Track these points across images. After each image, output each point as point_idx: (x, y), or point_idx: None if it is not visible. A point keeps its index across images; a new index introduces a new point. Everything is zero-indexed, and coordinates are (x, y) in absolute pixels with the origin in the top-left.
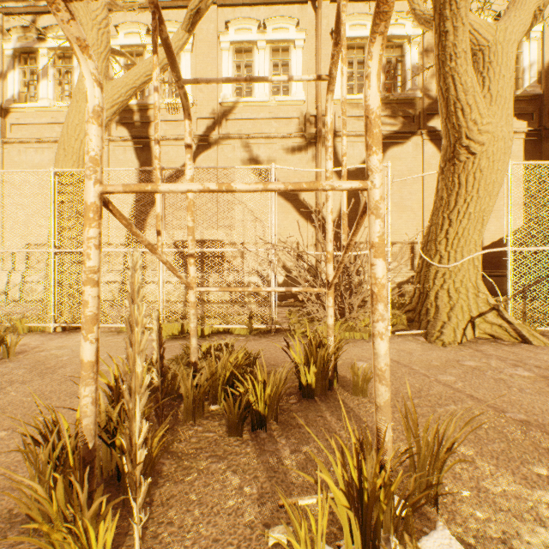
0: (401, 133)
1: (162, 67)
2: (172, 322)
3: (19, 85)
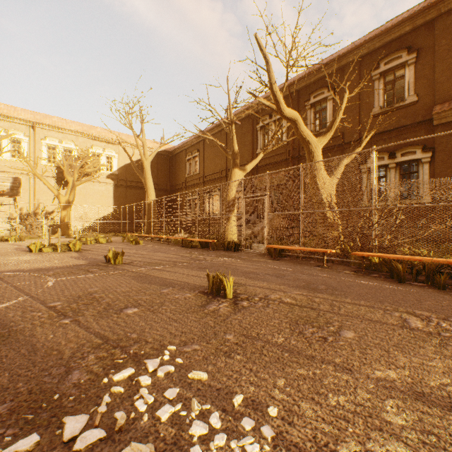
0: None
1: None
2: None
3: None
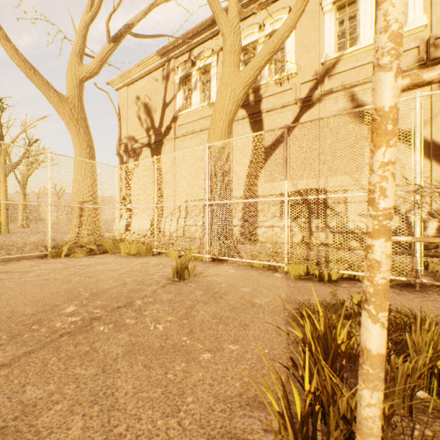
0: None
1: (282, 41)
2: (298, 264)
3: (182, 100)
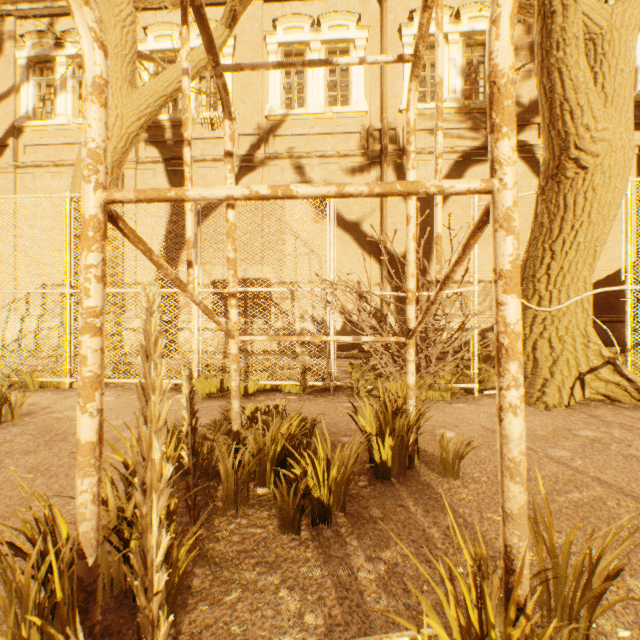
0: (485, 149)
1: (198, 71)
2: (210, 378)
3: (34, 100)
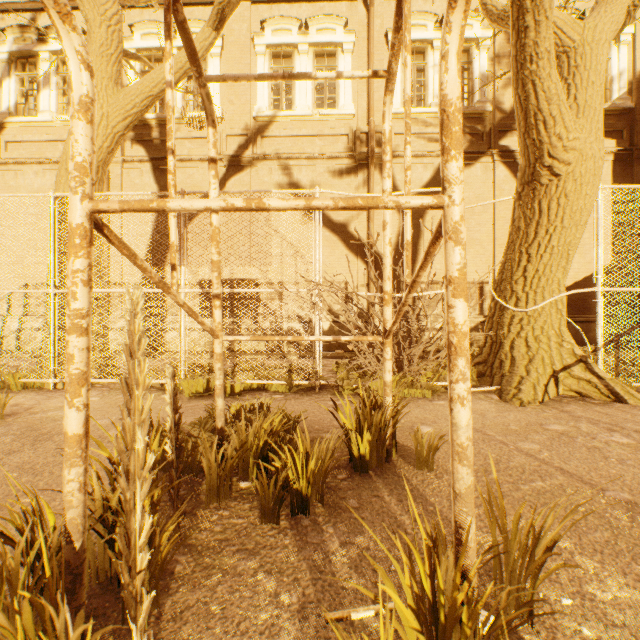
0: (468, 153)
1: (184, 72)
2: (196, 378)
3: (15, 95)
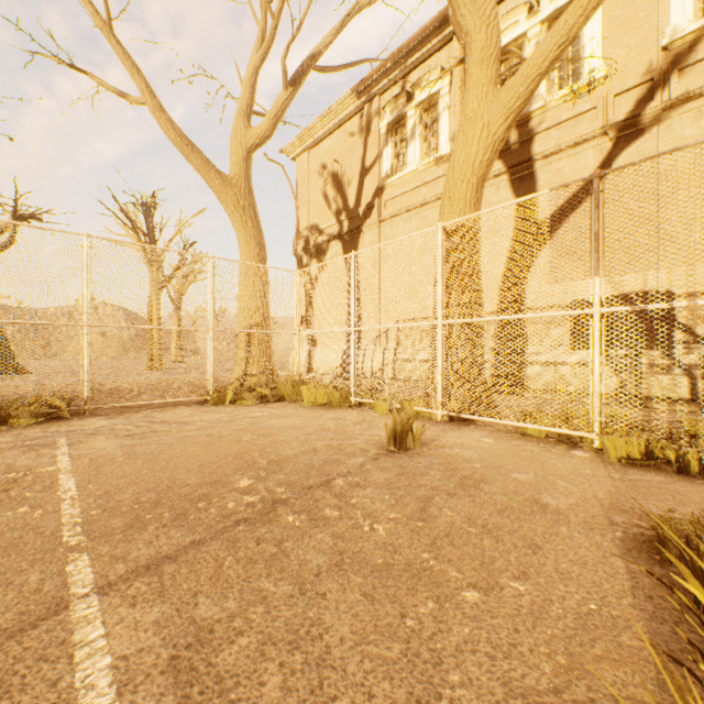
0: None
1: (584, 18)
2: (625, 435)
3: (390, 159)
